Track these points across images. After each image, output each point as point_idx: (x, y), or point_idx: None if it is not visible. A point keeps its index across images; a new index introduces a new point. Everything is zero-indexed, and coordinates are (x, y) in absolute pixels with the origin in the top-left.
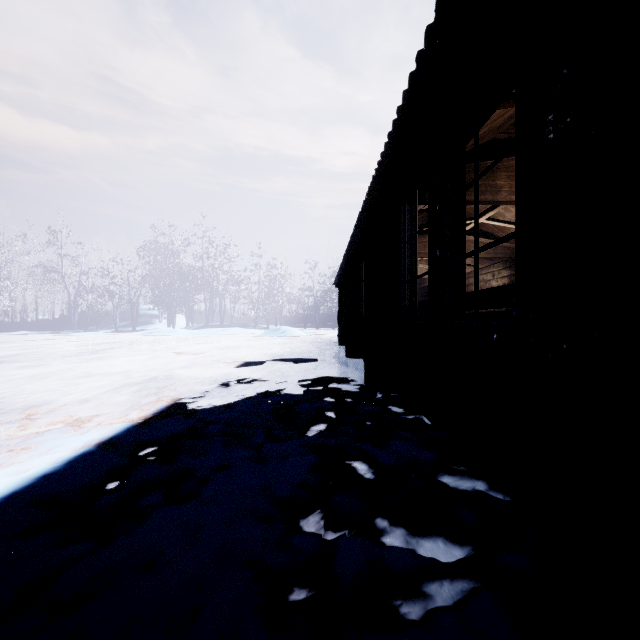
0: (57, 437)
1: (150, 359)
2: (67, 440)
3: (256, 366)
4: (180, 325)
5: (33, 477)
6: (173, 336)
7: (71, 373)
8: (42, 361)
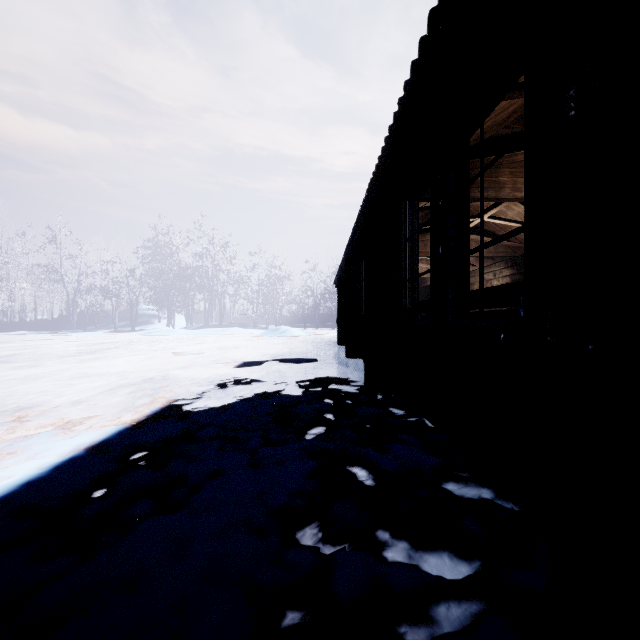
0: (45, 441)
1: (147, 359)
2: (55, 444)
3: (254, 366)
4: (179, 325)
5: (15, 484)
6: (172, 336)
7: (66, 374)
8: (38, 361)
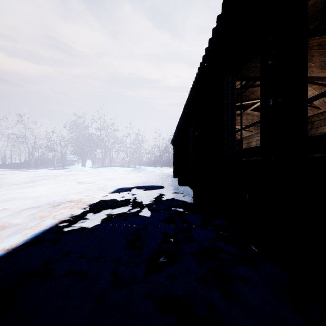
0: None
1: (61, 186)
2: None
3: (123, 192)
4: (89, 165)
5: None
6: (83, 172)
7: (3, 197)
8: None
